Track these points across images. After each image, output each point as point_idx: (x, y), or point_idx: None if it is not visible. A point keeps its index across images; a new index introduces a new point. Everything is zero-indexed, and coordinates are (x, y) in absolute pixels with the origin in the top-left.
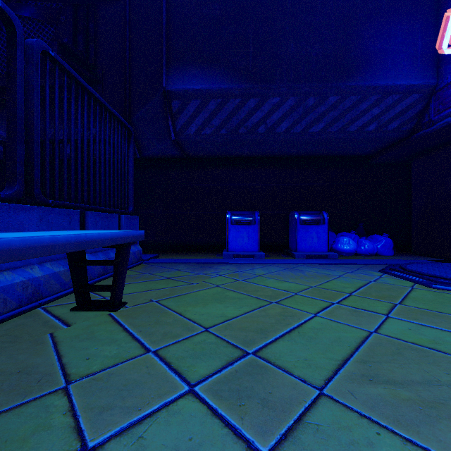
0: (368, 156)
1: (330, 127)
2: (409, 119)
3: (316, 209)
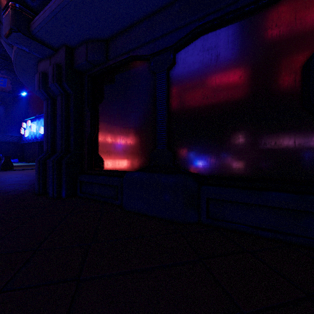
0: (15, 142)
1: (2, 139)
2: (19, 140)
3: (1, 153)
